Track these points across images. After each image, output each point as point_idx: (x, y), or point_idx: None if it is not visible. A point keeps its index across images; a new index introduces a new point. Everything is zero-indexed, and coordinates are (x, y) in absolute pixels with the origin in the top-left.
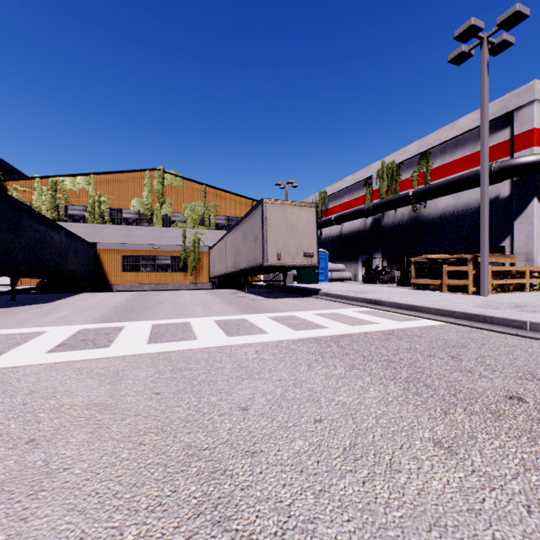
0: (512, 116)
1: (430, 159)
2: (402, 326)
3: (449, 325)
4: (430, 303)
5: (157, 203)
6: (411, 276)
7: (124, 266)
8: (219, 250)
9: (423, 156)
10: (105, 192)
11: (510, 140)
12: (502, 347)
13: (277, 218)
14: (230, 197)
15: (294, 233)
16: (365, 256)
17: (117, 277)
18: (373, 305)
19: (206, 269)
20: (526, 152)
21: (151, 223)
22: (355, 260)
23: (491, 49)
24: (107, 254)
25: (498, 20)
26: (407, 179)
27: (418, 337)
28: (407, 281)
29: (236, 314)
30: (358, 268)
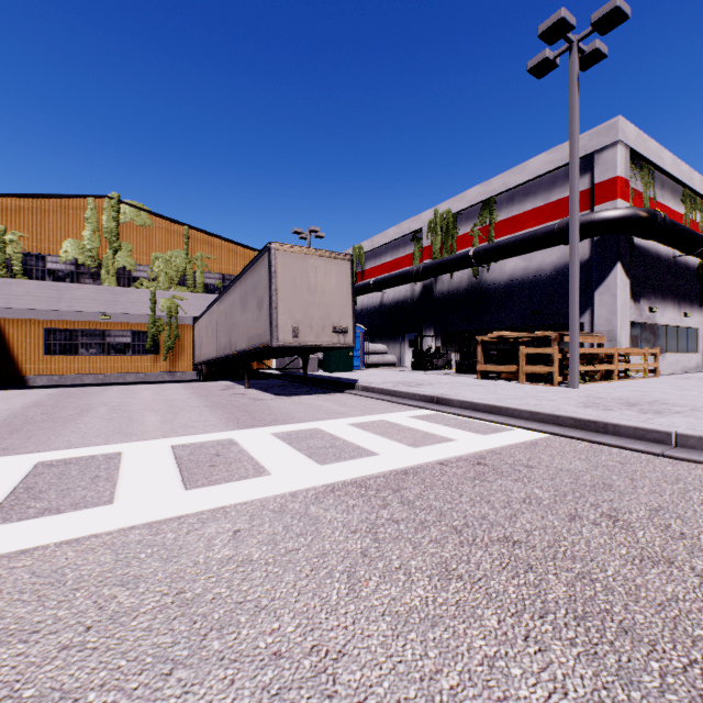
0: (592, 159)
1: (495, 209)
2: (493, 445)
3: (556, 438)
4: (517, 401)
5: (108, 249)
6: (477, 361)
7: (49, 346)
8: (208, 322)
9: (485, 205)
10: (13, 227)
11: (590, 190)
12: (664, 483)
13: (292, 273)
14: (227, 247)
15: (318, 297)
16: (413, 334)
17: (37, 363)
18: (436, 406)
19: (189, 351)
20: (608, 205)
21: (97, 279)
22: (400, 339)
23: (580, 60)
24: (18, 326)
25: (593, 17)
26: (467, 234)
27: (527, 469)
28: (468, 367)
29: (219, 429)
30: (404, 350)
